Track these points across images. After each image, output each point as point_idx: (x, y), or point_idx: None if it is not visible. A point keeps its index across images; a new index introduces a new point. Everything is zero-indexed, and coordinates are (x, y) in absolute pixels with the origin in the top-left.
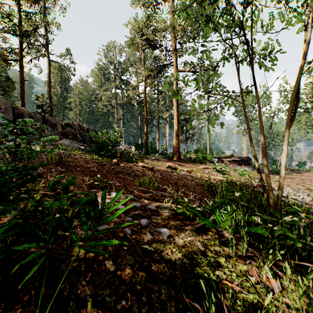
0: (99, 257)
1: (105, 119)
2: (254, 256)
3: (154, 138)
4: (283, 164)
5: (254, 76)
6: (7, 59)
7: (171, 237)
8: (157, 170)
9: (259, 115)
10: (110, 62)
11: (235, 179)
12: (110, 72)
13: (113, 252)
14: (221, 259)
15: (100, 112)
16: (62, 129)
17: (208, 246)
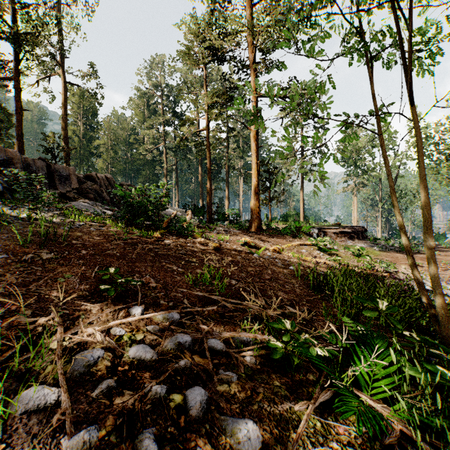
0: None
1: (150, 170)
2: None
3: (221, 198)
4: None
5: (411, 78)
6: None
7: None
8: (227, 251)
9: (418, 153)
10: (156, 87)
11: (350, 263)
12: (157, 101)
13: None
14: None
15: (142, 160)
16: (80, 184)
17: None
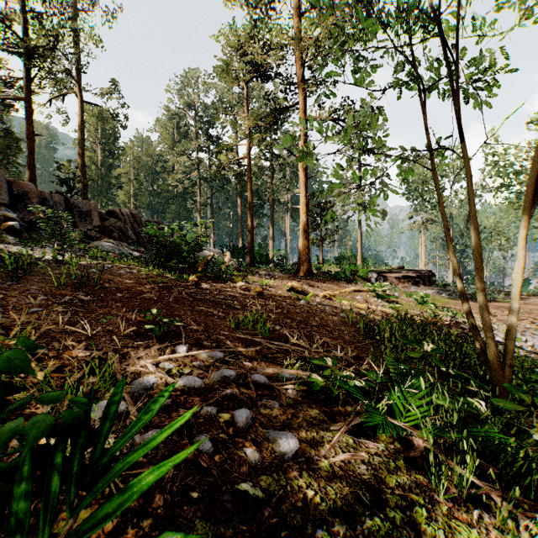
0: (126, 530)
1: (181, 204)
2: (485, 495)
3: (265, 237)
4: (516, 286)
5: (460, 115)
6: (4, 97)
7: (302, 455)
8: (271, 296)
9: (468, 191)
10: (188, 106)
11: (411, 311)
12: (188, 122)
13: (163, 511)
14: (418, 514)
15: (171, 192)
16: (102, 221)
17: (382, 474)
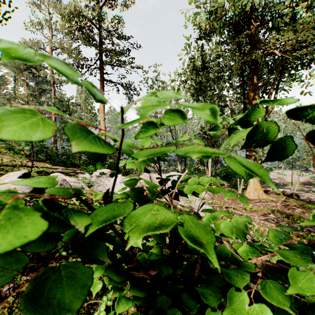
0: None
1: None
2: None
3: None
4: None
5: None
6: None
7: None
8: None
9: None
10: None
11: None
12: None
13: None
14: None
15: None
16: None
17: None
